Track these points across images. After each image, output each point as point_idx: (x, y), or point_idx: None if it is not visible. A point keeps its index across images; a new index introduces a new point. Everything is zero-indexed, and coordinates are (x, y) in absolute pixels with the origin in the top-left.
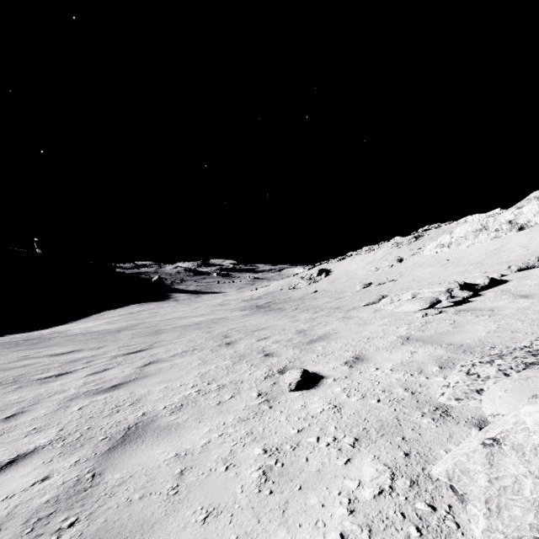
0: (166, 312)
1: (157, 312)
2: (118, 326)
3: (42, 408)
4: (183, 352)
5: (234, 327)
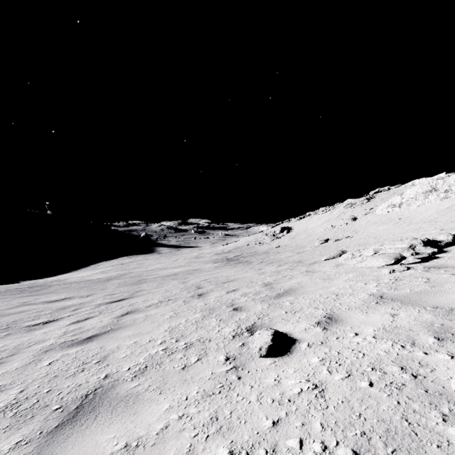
0: (150, 264)
1: (143, 263)
2: (108, 275)
3: (17, 361)
4: (158, 302)
5: (207, 278)
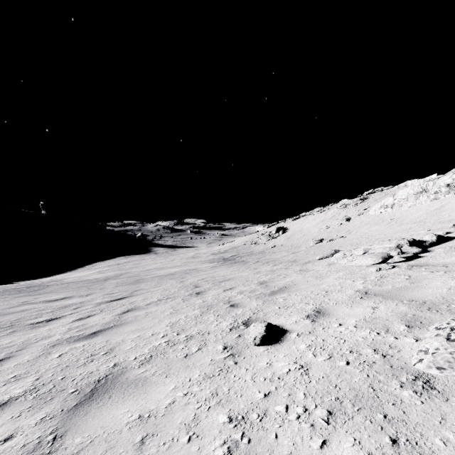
0: (147, 264)
1: (140, 264)
2: (106, 275)
3: (27, 354)
4: (158, 300)
5: (204, 277)
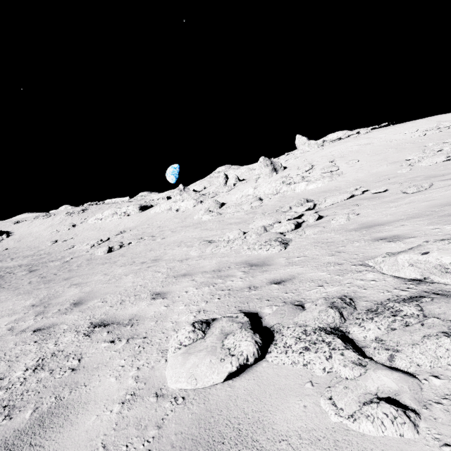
0: None
1: None
2: None
3: None
4: None
5: None
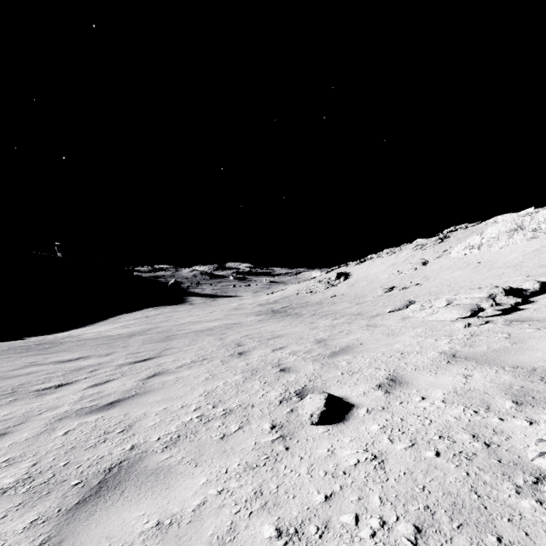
0: (180, 316)
1: (172, 316)
2: (131, 330)
3: (26, 430)
4: (191, 362)
5: (248, 333)
